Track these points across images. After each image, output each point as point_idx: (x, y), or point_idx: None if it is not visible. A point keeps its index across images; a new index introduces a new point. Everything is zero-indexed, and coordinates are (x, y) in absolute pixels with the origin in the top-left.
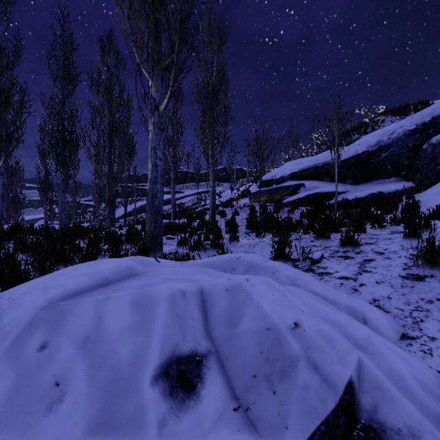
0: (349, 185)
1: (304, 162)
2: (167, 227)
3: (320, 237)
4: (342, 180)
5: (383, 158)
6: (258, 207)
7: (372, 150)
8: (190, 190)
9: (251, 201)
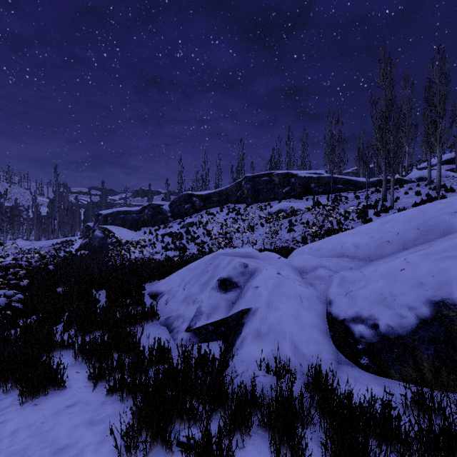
0: None
1: (445, 157)
2: None
3: None
4: None
5: None
6: None
7: None
8: None
9: None
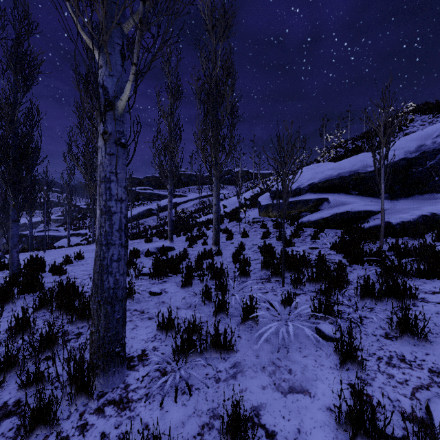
0: (385, 200)
1: (325, 170)
2: (154, 268)
3: (405, 332)
4: (375, 194)
5: (429, 167)
6: (271, 224)
7: (412, 156)
8: (194, 194)
9: (261, 214)
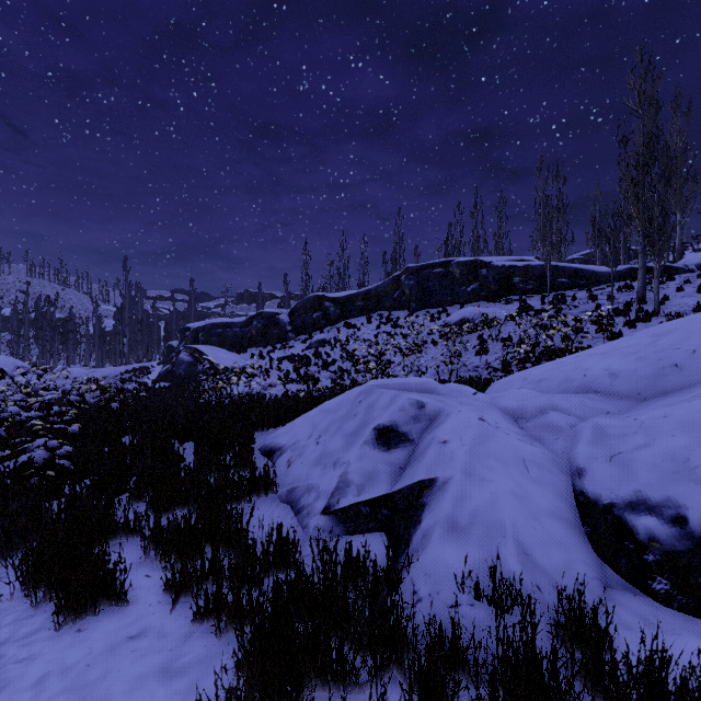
0: None
1: None
2: None
3: None
4: None
5: None
6: None
7: None
8: None
9: None
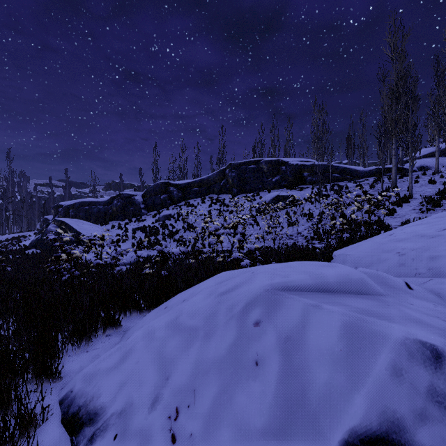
0: None
1: (430, 150)
2: None
3: None
4: None
5: None
6: None
7: None
8: None
9: None
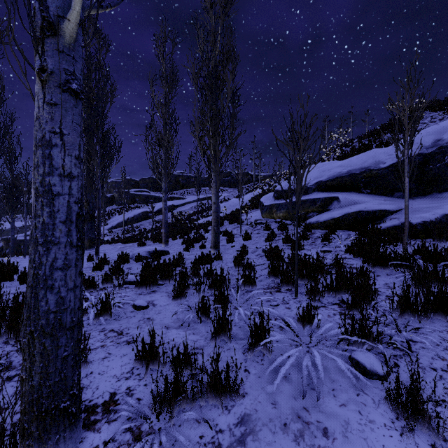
0: (400, 199)
1: (333, 168)
2: (142, 275)
3: None
4: (389, 192)
5: None
6: (275, 225)
7: (428, 152)
8: (192, 196)
9: (264, 216)
